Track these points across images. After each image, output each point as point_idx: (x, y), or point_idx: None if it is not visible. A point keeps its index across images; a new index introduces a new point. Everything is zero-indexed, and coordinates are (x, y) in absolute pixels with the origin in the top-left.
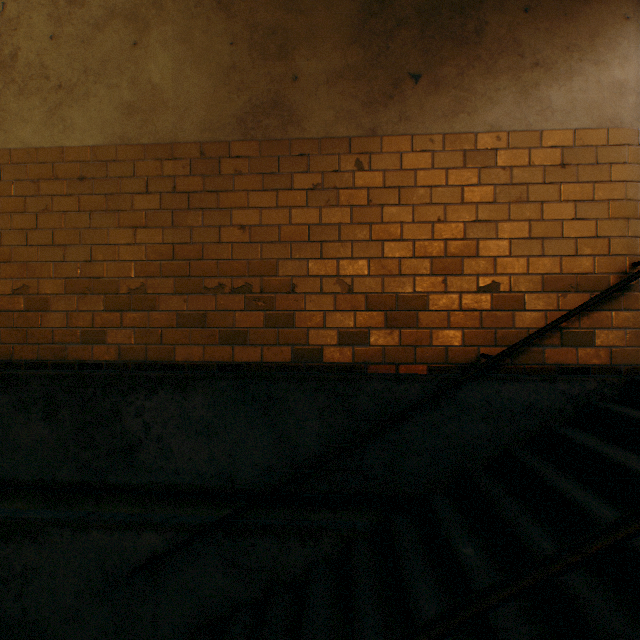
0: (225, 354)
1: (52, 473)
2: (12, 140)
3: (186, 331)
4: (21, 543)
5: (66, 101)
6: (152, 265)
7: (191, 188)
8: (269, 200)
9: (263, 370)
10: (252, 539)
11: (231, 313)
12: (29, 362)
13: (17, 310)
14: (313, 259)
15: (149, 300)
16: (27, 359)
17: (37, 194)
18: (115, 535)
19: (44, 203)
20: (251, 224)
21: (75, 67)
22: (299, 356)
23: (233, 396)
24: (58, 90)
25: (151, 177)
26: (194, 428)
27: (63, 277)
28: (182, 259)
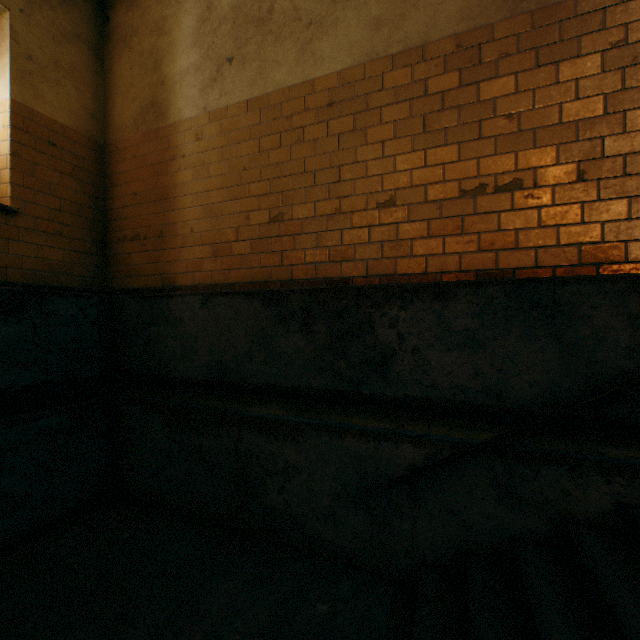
0: (486, 261)
1: (307, 381)
2: (269, 85)
3: (439, 240)
4: (283, 442)
5: (315, 35)
6: (401, 176)
7: (445, 87)
8: (545, 77)
9: (537, 276)
10: (533, 466)
11: (494, 215)
12: (283, 282)
13: (273, 236)
14: (610, 135)
15: (397, 212)
16: (281, 280)
17: (290, 129)
18: (370, 444)
19: (296, 135)
20: (520, 110)
21: (324, 1)
22: (589, 256)
23: (503, 303)
24: (308, 28)
25: (399, 86)
26: (454, 339)
27: (313, 201)
28: (434, 164)
